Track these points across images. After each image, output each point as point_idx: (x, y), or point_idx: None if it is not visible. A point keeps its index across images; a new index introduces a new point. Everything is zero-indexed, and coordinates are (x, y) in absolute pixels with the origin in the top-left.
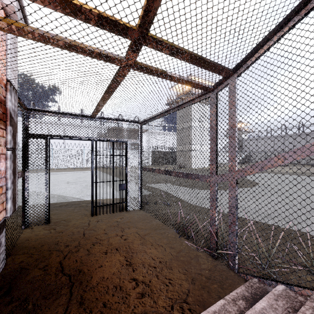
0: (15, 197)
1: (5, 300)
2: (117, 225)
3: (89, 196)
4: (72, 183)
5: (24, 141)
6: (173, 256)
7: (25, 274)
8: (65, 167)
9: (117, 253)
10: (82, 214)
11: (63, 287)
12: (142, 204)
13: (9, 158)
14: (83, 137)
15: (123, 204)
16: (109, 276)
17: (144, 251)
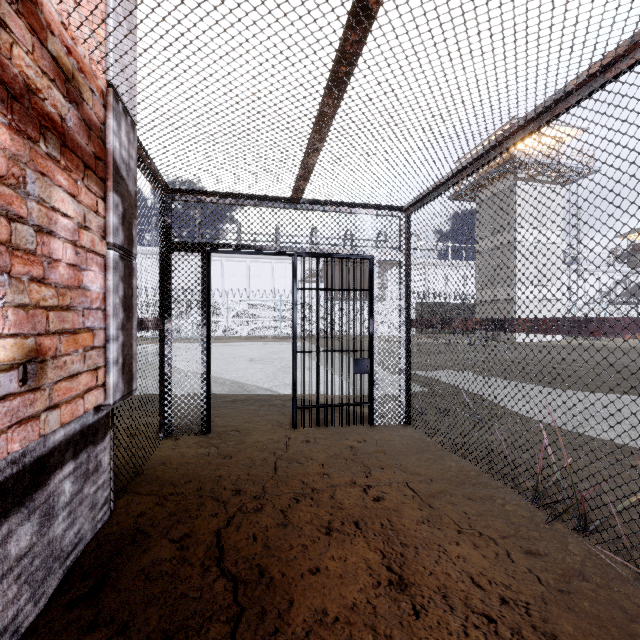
0: (130, 365)
1: (84, 614)
2: (353, 458)
3: (289, 386)
4: (259, 361)
5: (162, 257)
6: (547, 588)
7: (141, 548)
8: (249, 334)
9: (357, 537)
10: (273, 421)
11: (214, 617)
12: (409, 412)
13: (111, 267)
14: (275, 248)
15: (363, 407)
16: (341, 614)
17: (441, 548)
